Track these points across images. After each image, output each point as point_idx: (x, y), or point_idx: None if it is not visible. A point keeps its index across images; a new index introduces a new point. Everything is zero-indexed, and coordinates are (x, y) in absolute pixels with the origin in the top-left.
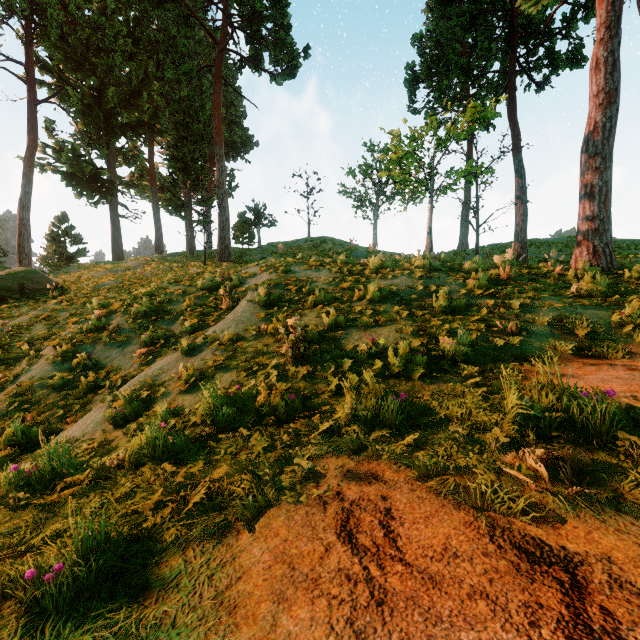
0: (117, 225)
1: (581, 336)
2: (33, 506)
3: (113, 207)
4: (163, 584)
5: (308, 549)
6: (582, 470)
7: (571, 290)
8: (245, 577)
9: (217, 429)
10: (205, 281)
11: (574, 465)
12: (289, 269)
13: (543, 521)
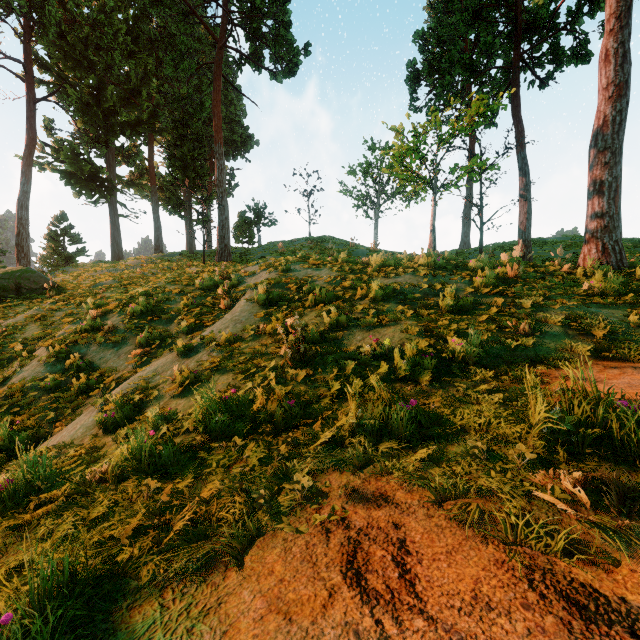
0: (116, 224)
1: (598, 337)
2: (2, 527)
3: (112, 206)
4: (133, 638)
5: (308, 593)
6: (628, 494)
7: (583, 288)
8: (231, 631)
9: (210, 437)
10: (203, 280)
11: (618, 488)
12: (289, 268)
13: (592, 561)
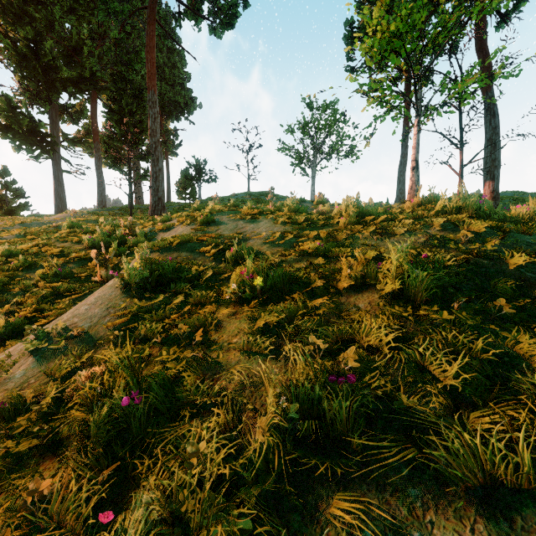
0: (60, 180)
1: None
2: None
3: (55, 162)
4: None
5: None
6: None
7: None
8: None
9: None
10: (96, 236)
11: None
12: (212, 218)
13: None
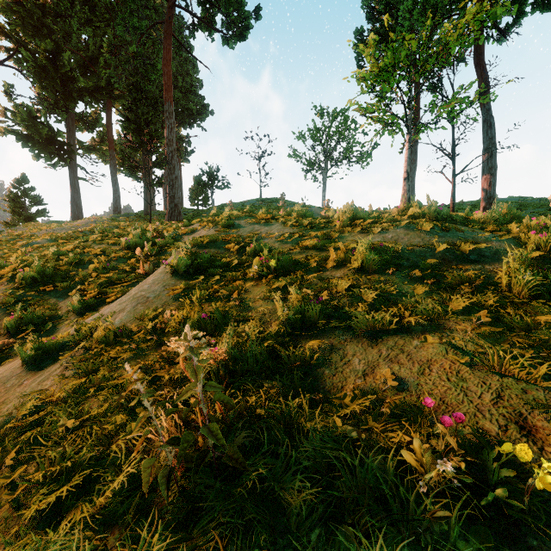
0: (76, 187)
1: None
2: None
3: (72, 169)
4: None
5: None
6: None
7: None
8: None
9: None
10: (131, 238)
11: None
12: (232, 223)
13: None
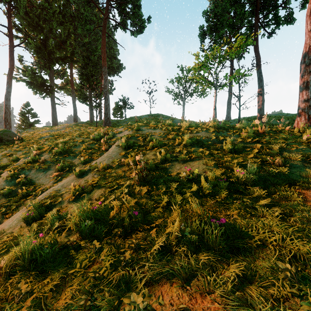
0: (54, 108)
1: None
2: None
3: (52, 99)
4: None
5: None
6: None
7: (304, 139)
8: None
9: (81, 237)
10: (94, 135)
11: None
12: (139, 128)
13: None
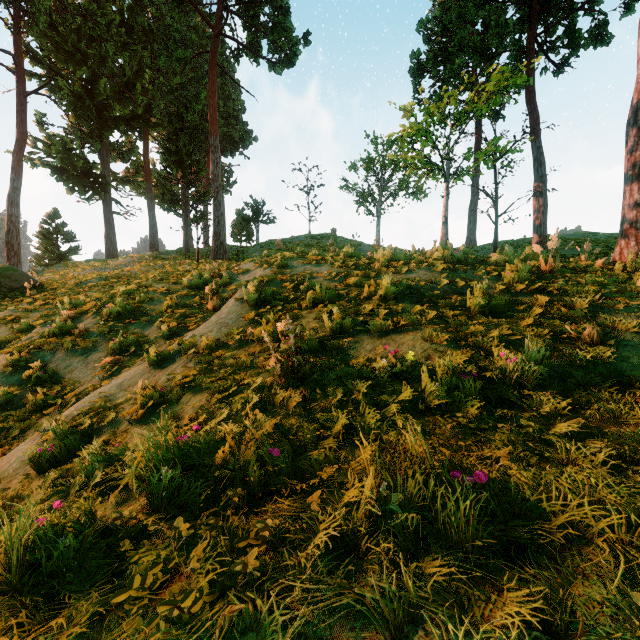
0: (111, 222)
1: None
2: None
3: (106, 203)
4: None
5: None
6: None
7: (639, 285)
8: None
9: (151, 508)
10: (192, 278)
11: None
12: (285, 264)
13: None
